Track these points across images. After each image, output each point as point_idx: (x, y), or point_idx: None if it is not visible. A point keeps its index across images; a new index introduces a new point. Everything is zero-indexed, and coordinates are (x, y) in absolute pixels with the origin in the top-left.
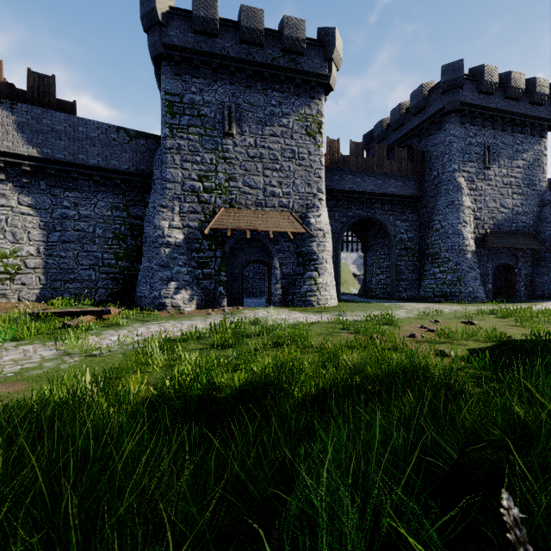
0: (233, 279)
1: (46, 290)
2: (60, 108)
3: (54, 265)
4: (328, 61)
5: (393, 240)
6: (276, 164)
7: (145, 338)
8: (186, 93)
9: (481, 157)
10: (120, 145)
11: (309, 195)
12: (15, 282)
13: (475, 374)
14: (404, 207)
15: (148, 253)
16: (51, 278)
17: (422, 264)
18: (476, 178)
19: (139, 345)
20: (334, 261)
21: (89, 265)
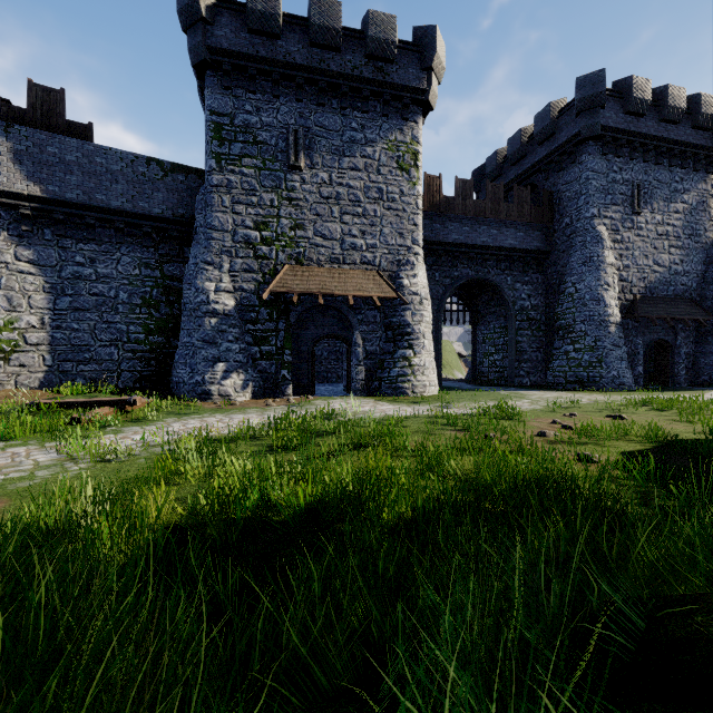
0: (301, 359)
1: (52, 374)
2: (72, 133)
3: (63, 341)
4: (426, 71)
5: (512, 309)
6: (358, 208)
7: (180, 437)
8: (238, 113)
9: (628, 199)
10: (152, 181)
11: (401, 249)
12: (12, 363)
13: (635, 487)
14: (526, 264)
15: (188, 325)
16: (59, 358)
17: (550, 340)
18: (622, 227)
19: (171, 447)
20: (434, 336)
21: (109, 341)
